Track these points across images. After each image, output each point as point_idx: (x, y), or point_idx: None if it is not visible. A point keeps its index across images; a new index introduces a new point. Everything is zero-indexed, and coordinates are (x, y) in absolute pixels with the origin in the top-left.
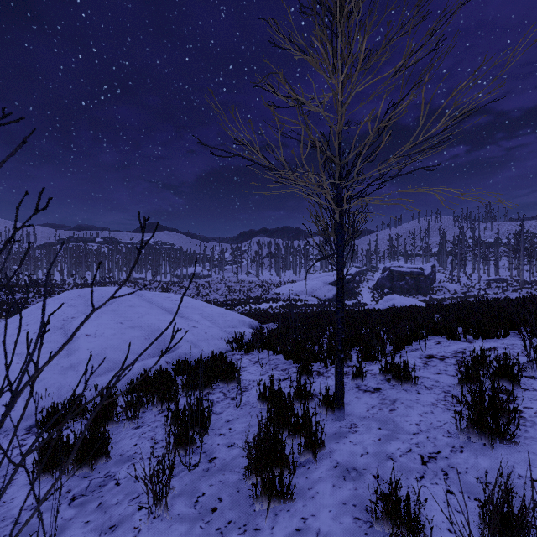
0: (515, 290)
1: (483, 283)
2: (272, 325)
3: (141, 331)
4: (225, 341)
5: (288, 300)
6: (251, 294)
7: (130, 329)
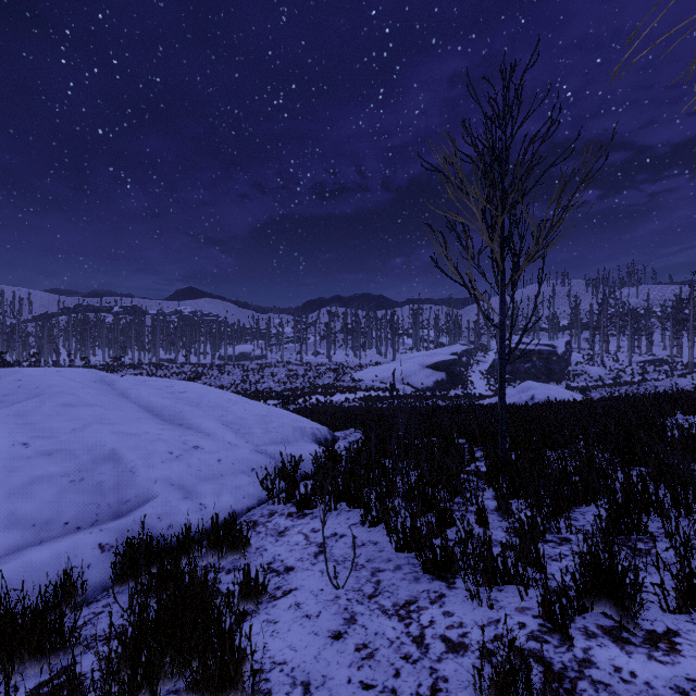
0: (684, 375)
1: (636, 365)
2: (352, 434)
3: (66, 461)
4: (258, 479)
5: (371, 390)
6: (319, 382)
7: (40, 458)
